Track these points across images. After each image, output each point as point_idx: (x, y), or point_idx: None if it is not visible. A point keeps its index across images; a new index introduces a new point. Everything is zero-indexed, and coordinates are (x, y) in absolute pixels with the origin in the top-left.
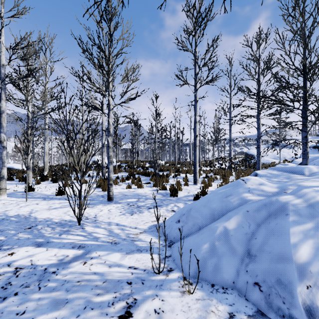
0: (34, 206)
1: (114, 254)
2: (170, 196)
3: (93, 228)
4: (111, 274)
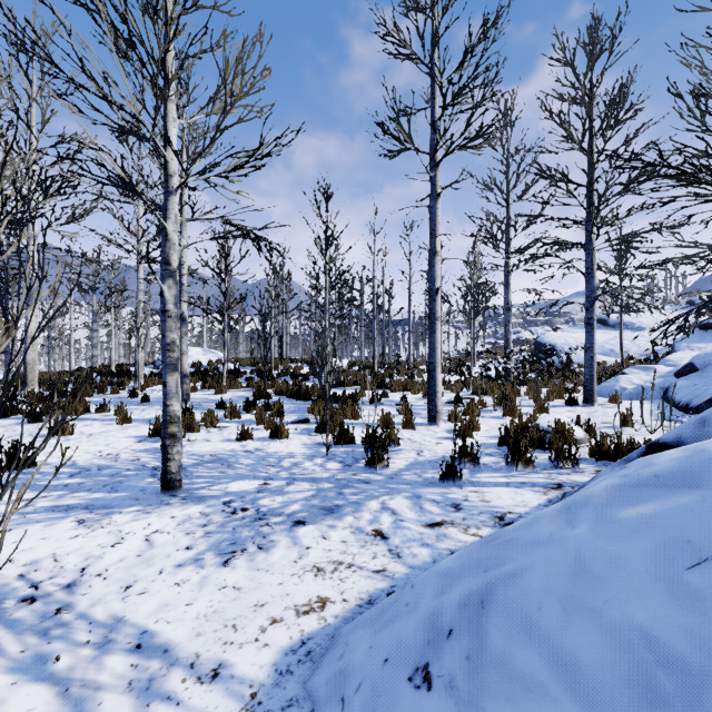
0: None
1: None
2: (367, 466)
3: (12, 679)
4: None
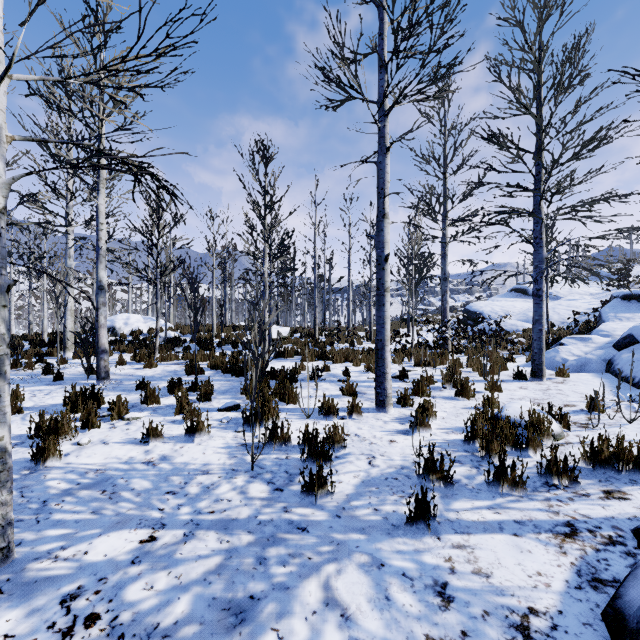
0: None
1: None
2: (303, 493)
3: None
4: None
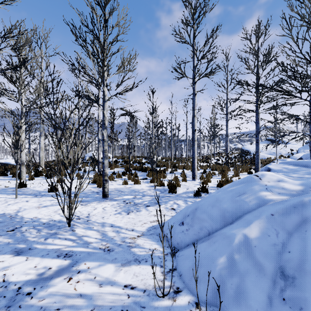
0: (23, 204)
1: (107, 267)
2: (169, 192)
3: (85, 230)
4: (101, 297)
